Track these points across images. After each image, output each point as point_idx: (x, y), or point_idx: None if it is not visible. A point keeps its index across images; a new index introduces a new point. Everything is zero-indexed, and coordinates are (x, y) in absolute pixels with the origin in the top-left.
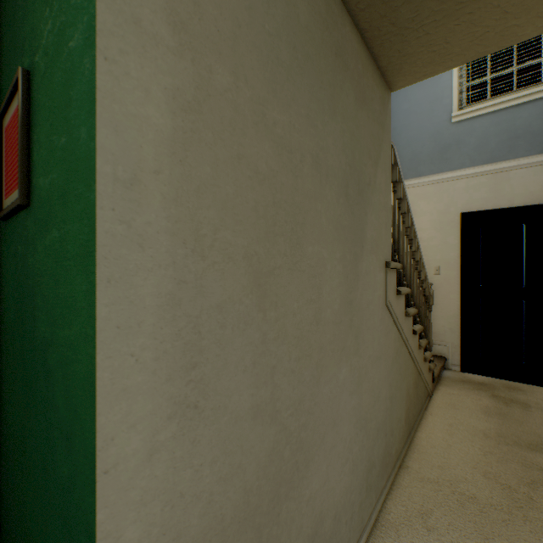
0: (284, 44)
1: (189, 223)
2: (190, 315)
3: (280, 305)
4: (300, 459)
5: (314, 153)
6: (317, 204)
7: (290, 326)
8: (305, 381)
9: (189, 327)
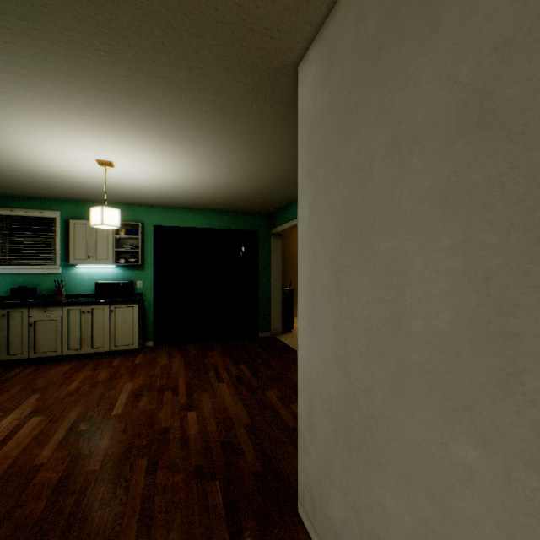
0: (354, 91)
1: (312, 250)
2: (313, 287)
3: (350, 295)
4: (370, 444)
5: (388, 139)
6: (394, 191)
7: (359, 314)
8: (375, 376)
9: (312, 292)
